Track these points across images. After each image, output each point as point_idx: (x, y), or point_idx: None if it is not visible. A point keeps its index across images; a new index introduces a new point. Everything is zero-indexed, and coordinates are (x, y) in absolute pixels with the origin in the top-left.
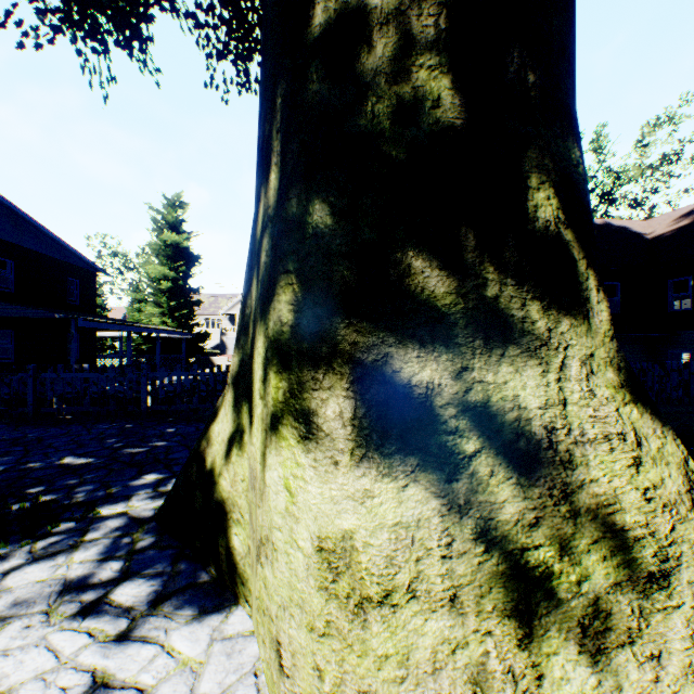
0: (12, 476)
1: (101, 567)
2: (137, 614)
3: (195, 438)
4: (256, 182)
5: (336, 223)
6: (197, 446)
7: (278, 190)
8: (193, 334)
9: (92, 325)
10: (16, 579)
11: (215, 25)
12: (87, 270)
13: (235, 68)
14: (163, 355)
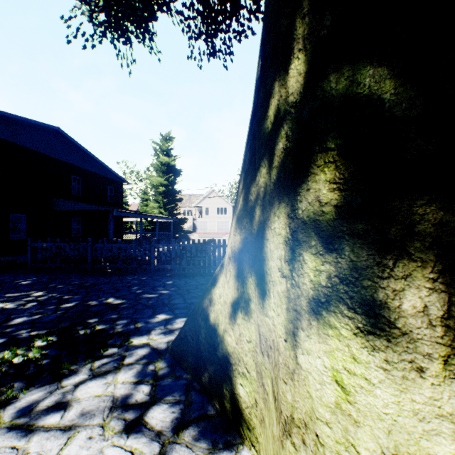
0: (80, 309)
1: (136, 389)
2: (165, 439)
3: (186, 289)
4: (261, 85)
5: (400, 86)
6: (200, 302)
7: (306, 72)
8: (177, 219)
9: (121, 214)
10: (82, 392)
11: (194, 17)
12: (118, 181)
13: (206, 44)
14: (160, 232)
